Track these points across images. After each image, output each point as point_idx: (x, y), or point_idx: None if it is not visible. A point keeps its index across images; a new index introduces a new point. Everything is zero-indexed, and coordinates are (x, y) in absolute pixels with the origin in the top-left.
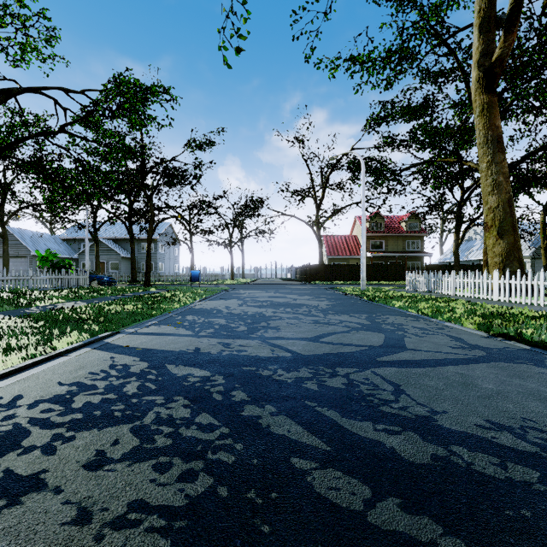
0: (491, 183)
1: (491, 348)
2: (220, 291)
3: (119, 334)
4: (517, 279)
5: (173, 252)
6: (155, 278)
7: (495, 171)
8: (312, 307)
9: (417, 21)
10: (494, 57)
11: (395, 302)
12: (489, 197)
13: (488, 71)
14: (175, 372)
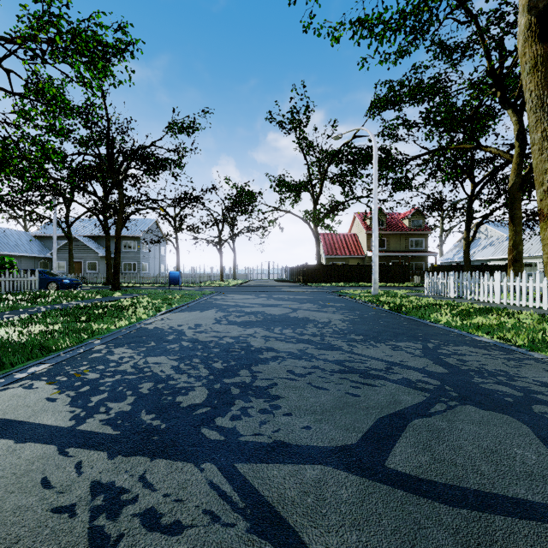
0: (547, 158)
1: None
2: (200, 297)
3: None
4: None
5: (159, 251)
6: (134, 279)
7: None
8: (322, 325)
9: None
10: None
11: (437, 316)
12: (545, 176)
13: (543, 14)
14: None
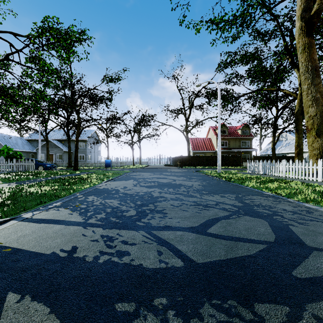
0: (310, 99)
1: None
2: (123, 174)
3: (11, 221)
4: None
5: (97, 148)
6: (84, 164)
7: (313, 90)
8: (188, 187)
9: None
10: (313, 11)
11: (248, 183)
12: (309, 109)
13: (308, 21)
14: (5, 322)
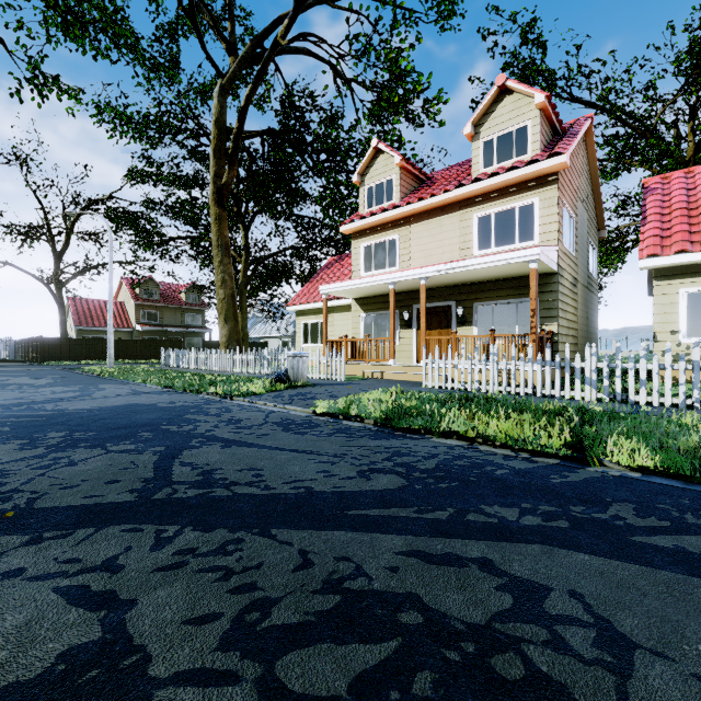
0: (221, 279)
1: (147, 391)
2: None
3: None
4: (223, 355)
5: None
6: None
7: (223, 270)
8: (26, 384)
9: (175, 104)
10: (223, 181)
11: (127, 376)
12: (220, 290)
13: (220, 190)
14: None
